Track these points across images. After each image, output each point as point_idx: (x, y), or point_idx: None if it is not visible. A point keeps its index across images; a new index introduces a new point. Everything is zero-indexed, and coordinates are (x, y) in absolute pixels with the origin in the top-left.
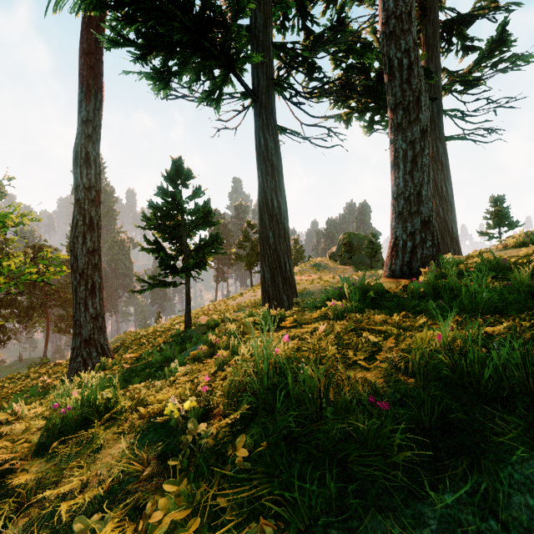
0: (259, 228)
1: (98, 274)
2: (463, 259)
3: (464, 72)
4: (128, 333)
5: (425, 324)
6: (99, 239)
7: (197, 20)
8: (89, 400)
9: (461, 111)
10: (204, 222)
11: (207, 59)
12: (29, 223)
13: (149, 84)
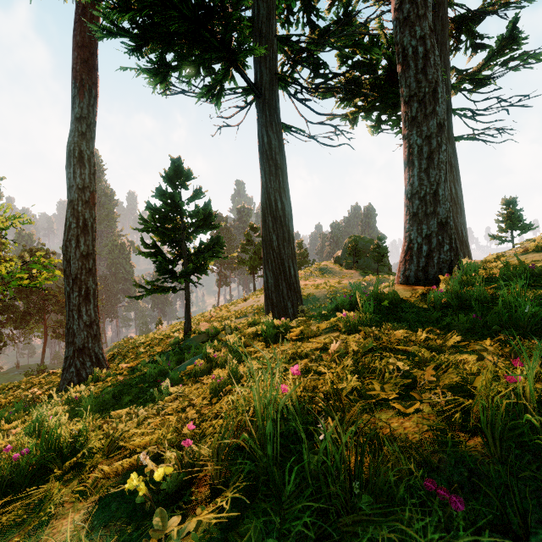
0: (262, 231)
1: (93, 279)
2: (481, 264)
3: (473, 70)
4: (126, 340)
5: (460, 344)
6: (94, 242)
7: (196, 9)
8: (51, 441)
9: (471, 110)
10: (204, 224)
11: (207, 51)
12: (20, 225)
13: (145, 78)
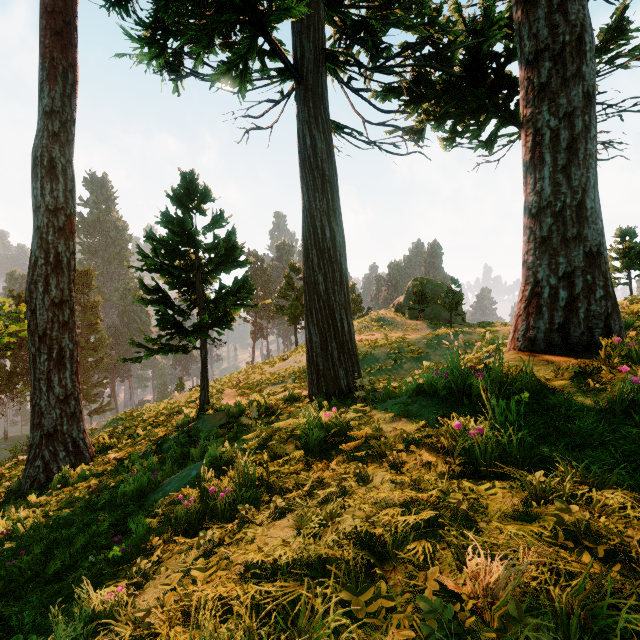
0: (304, 269)
1: (70, 336)
2: (635, 319)
3: None
4: (129, 412)
5: None
6: (71, 285)
7: None
8: None
9: None
10: (226, 261)
11: (223, 11)
12: None
13: (135, 48)
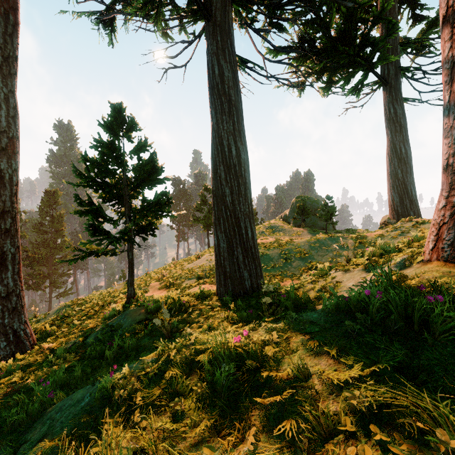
0: (213, 183)
1: (11, 241)
2: None
3: (418, 36)
4: (75, 301)
5: None
6: (13, 197)
7: None
8: None
9: (422, 70)
10: (148, 179)
11: None
12: None
13: None
